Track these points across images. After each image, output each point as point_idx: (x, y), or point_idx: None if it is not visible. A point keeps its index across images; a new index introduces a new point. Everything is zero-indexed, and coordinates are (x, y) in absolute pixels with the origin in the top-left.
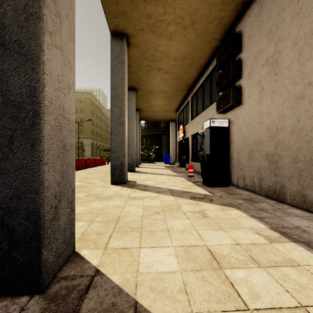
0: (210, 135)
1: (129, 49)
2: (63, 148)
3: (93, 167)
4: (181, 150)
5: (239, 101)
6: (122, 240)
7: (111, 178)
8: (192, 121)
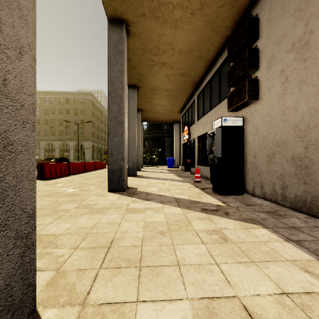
0: (222, 135)
1: (129, 39)
2: (3, 149)
3: (92, 171)
4: (186, 153)
5: (256, 96)
6: (111, 285)
7: (108, 184)
8: (198, 121)
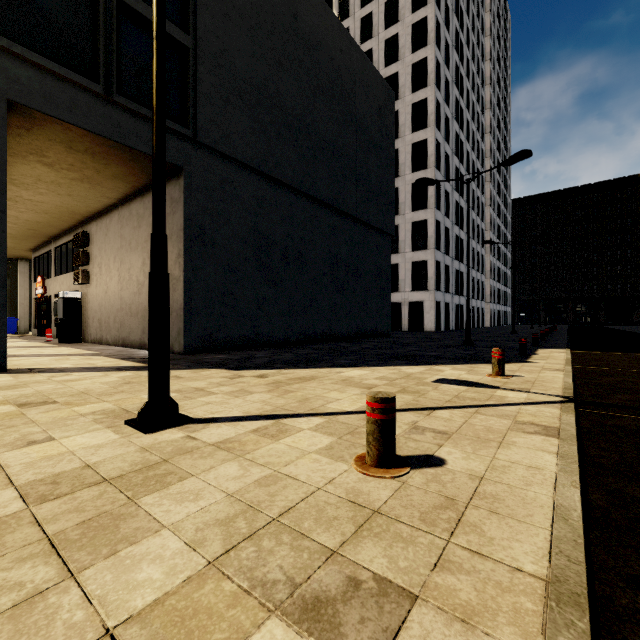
0: (64, 304)
1: None
2: None
3: None
4: (41, 312)
5: (88, 281)
6: None
7: None
8: (56, 278)
